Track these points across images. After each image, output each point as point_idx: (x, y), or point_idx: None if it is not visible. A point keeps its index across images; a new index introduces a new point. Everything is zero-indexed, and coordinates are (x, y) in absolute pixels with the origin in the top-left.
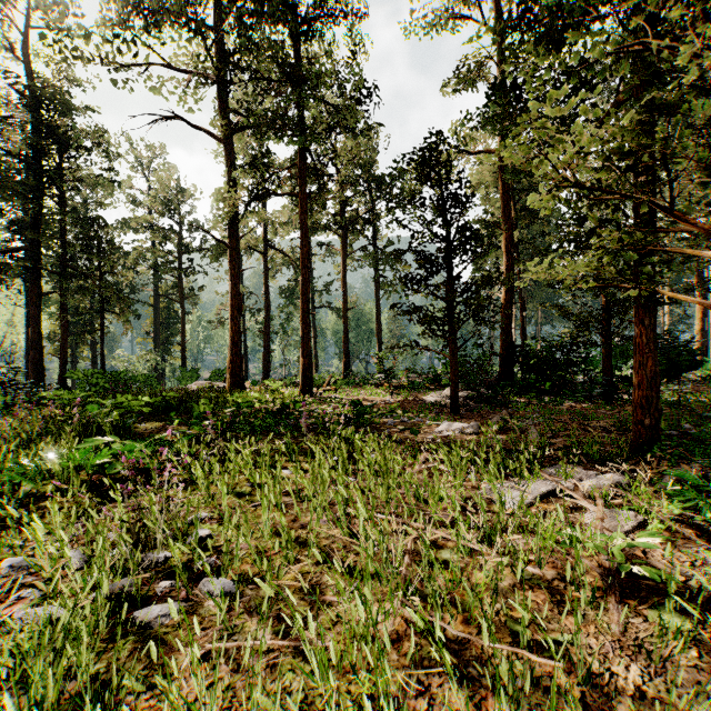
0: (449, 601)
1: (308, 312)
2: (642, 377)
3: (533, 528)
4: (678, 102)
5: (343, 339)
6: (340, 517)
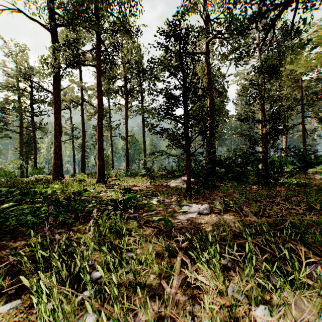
0: None
1: (102, 134)
2: None
3: None
4: None
5: (126, 151)
6: None
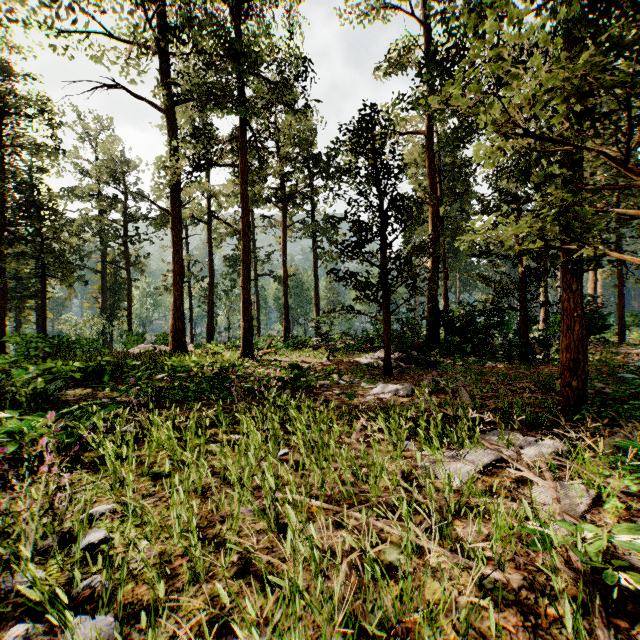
0: (400, 635)
1: (248, 278)
2: (570, 340)
3: (483, 510)
4: (637, 43)
5: (284, 304)
6: (267, 508)
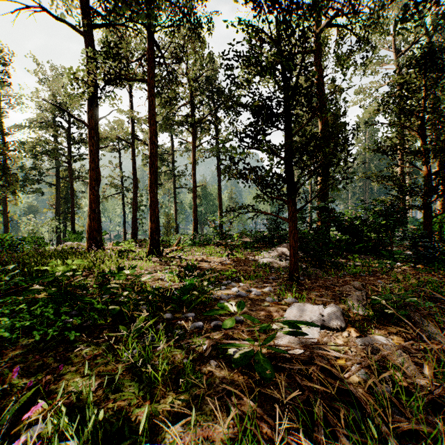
0: None
1: (155, 183)
2: None
3: None
4: None
5: (193, 209)
6: None
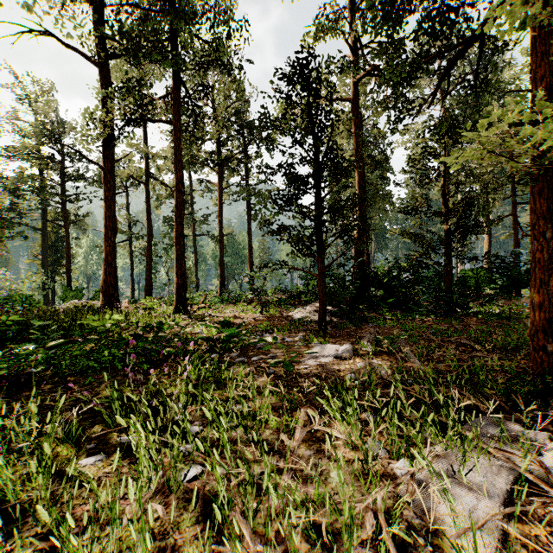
0: None
1: (182, 234)
2: (543, 296)
3: None
4: None
5: (219, 261)
6: None
